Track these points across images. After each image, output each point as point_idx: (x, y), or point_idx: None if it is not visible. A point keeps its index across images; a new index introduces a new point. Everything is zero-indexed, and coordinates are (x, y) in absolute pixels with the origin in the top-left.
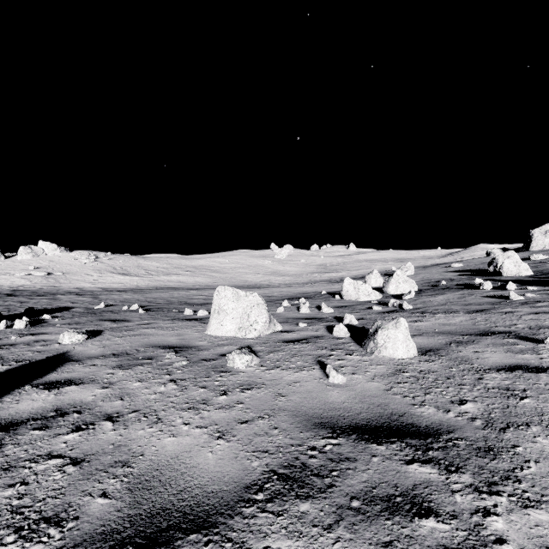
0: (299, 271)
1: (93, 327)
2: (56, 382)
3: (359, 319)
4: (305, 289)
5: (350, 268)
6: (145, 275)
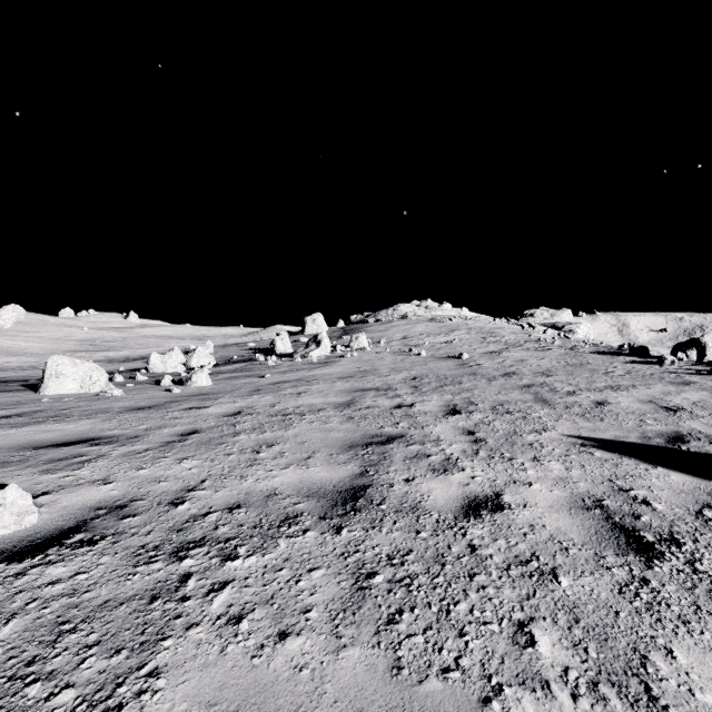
0: (48, 349)
1: None
2: None
3: (174, 380)
4: None
5: (135, 346)
6: None
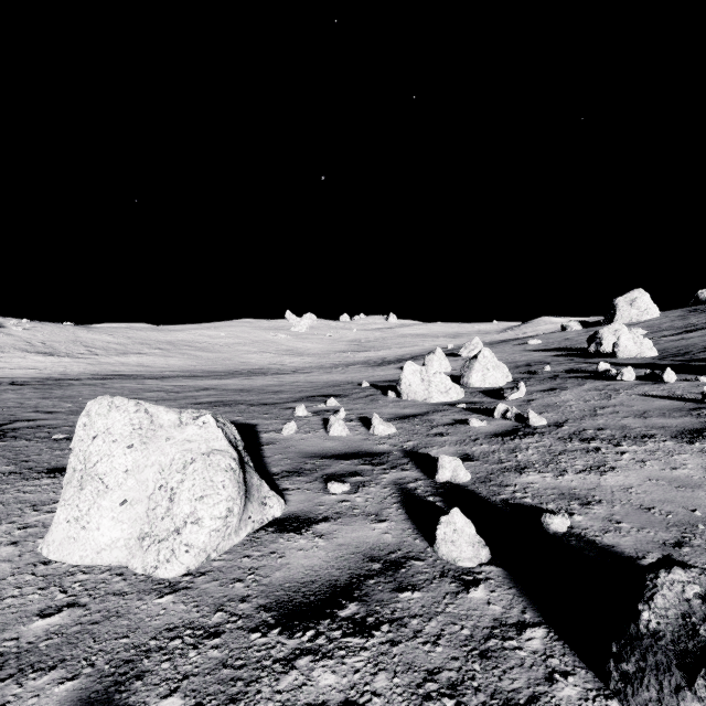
0: (325, 349)
1: None
2: None
3: (463, 459)
4: (335, 377)
5: (392, 346)
6: (84, 355)
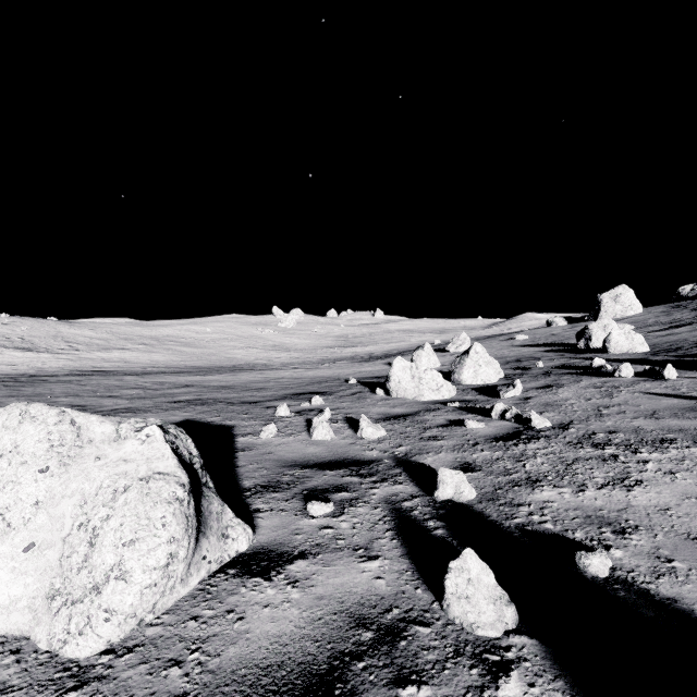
0: (312, 344)
1: None
2: None
3: (463, 469)
4: (321, 373)
5: (379, 341)
6: (64, 351)
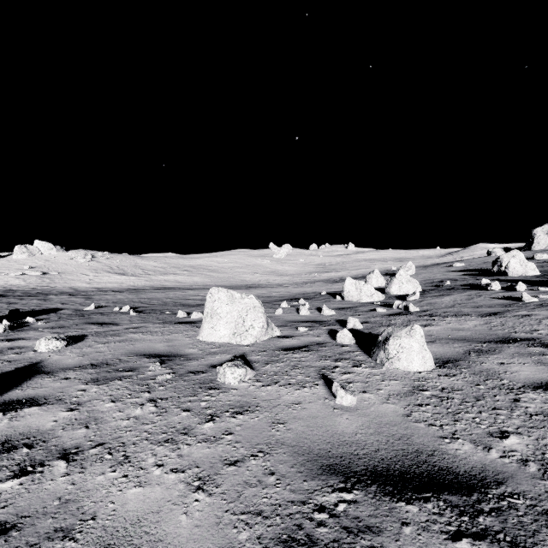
0: (298, 271)
1: (76, 331)
2: (16, 401)
3: (363, 323)
4: (304, 289)
5: (349, 268)
6: (142, 275)
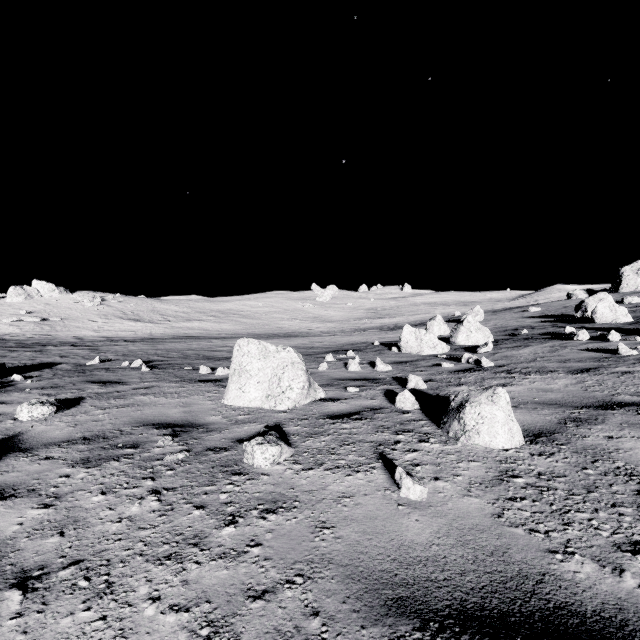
0: (345, 316)
1: (72, 392)
2: None
3: (427, 381)
4: (353, 338)
5: (405, 313)
6: (161, 321)
